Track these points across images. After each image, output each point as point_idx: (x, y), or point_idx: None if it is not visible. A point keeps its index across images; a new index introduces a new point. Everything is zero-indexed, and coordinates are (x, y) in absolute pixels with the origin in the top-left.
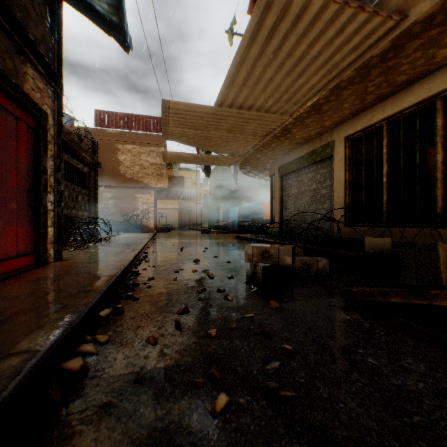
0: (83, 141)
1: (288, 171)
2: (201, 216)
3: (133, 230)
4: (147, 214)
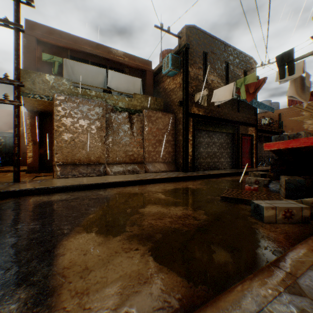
0: (280, 116)
1: None
2: None
3: None
4: None
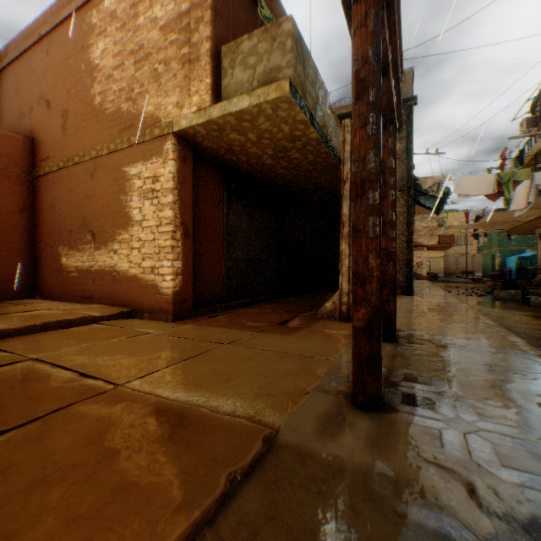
0: None
1: None
2: (471, 264)
3: None
4: (420, 265)
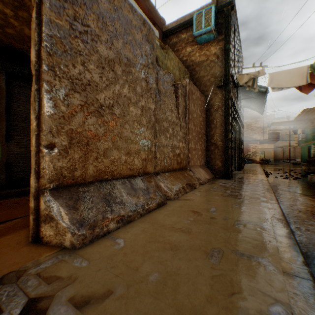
0: None
1: None
2: (293, 153)
3: (247, 162)
4: (254, 153)
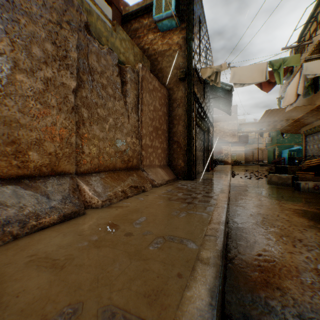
0: None
1: (307, 134)
2: (262, 155)
3: (220, 164)
4: (227, 155)
